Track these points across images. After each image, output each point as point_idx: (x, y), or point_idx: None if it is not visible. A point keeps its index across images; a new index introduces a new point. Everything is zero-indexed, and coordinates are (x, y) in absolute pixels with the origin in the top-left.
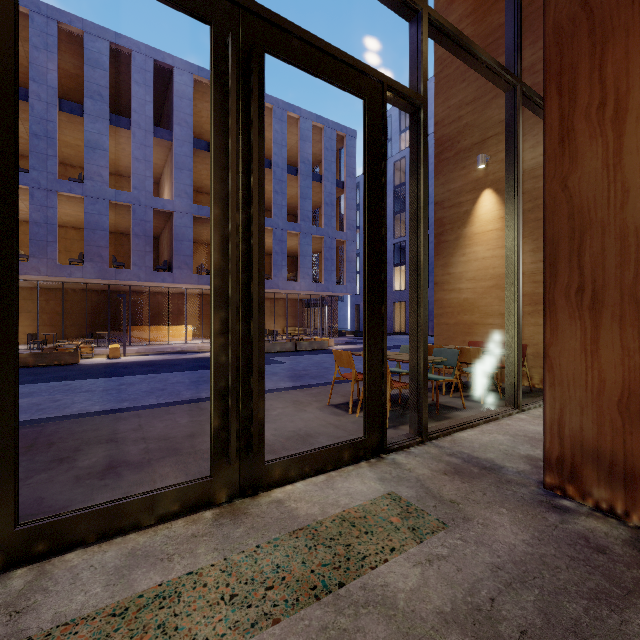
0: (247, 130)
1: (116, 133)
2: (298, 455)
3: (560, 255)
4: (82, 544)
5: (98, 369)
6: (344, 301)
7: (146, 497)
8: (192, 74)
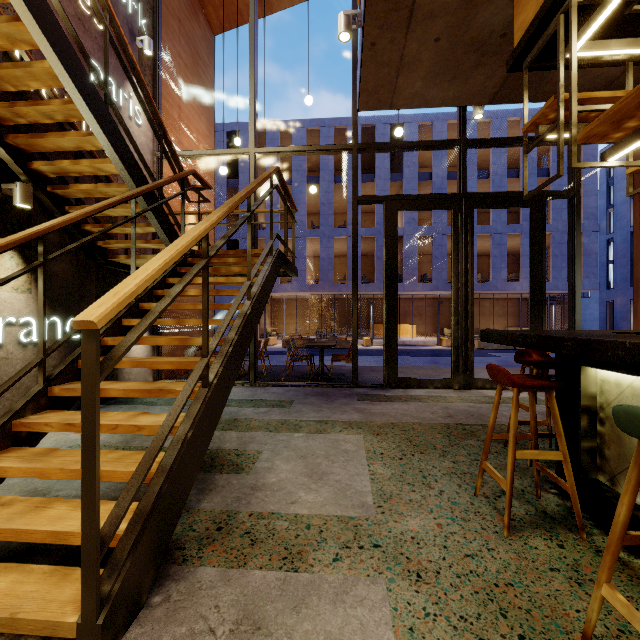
0: (466, 245)
1: (365, 186)
2: (490, 379)
3: (639, 286)
4: (412, 388)
5: (363, 351)
6: (592, 297)
7: (430, 379)
8: (418, 122)
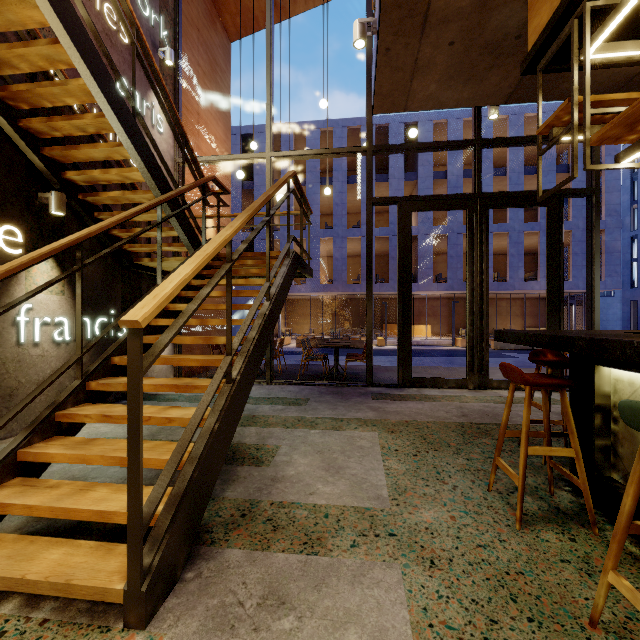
0: (481, 245)
1: (378, 186)
2: (505, 379)
3: None
4: (427, 387)
5: (377, 351)
6: (615, 296)
7: (444, 379)
8: (432, 121)
